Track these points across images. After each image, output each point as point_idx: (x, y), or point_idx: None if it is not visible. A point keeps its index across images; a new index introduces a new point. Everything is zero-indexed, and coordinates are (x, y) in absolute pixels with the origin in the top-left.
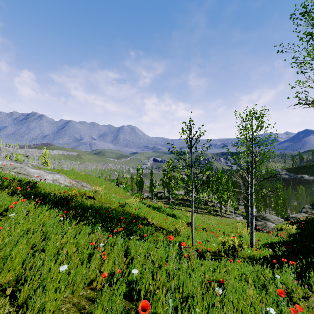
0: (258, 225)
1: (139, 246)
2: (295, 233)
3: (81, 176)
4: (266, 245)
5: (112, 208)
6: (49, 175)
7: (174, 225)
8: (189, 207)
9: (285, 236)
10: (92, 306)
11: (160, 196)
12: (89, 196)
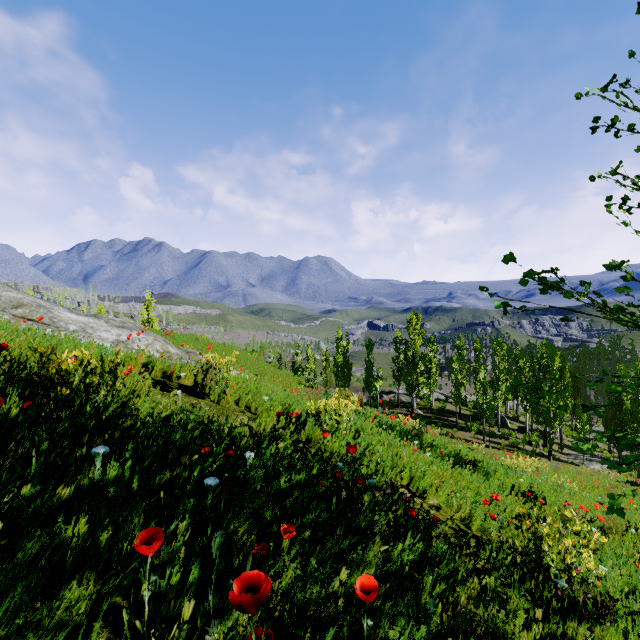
0: None
1: None
2: None
3: (212, 347)
4: None
5: (254, 433)
6: (110, 331)
7: (534, 533)
8: (460, 431)
9: None
10: None
11: (388, 402)
12: (185, 386)
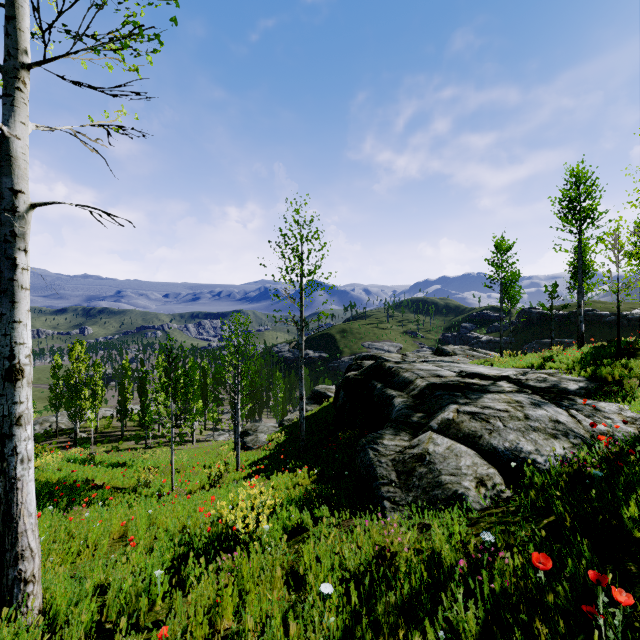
0: (249, 442)
1: (116, 509)
2: (284, 440)
3: None
4: (252, 462)
5: None
6: None
7: (138, 476)
8: (126, 442)
9: (273, 447)
10: (125, 542)
11: (43, 434)
12: None
